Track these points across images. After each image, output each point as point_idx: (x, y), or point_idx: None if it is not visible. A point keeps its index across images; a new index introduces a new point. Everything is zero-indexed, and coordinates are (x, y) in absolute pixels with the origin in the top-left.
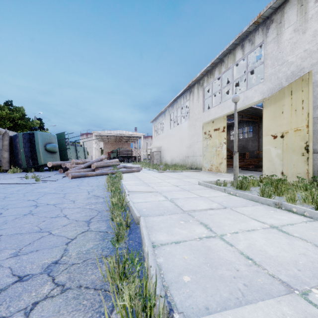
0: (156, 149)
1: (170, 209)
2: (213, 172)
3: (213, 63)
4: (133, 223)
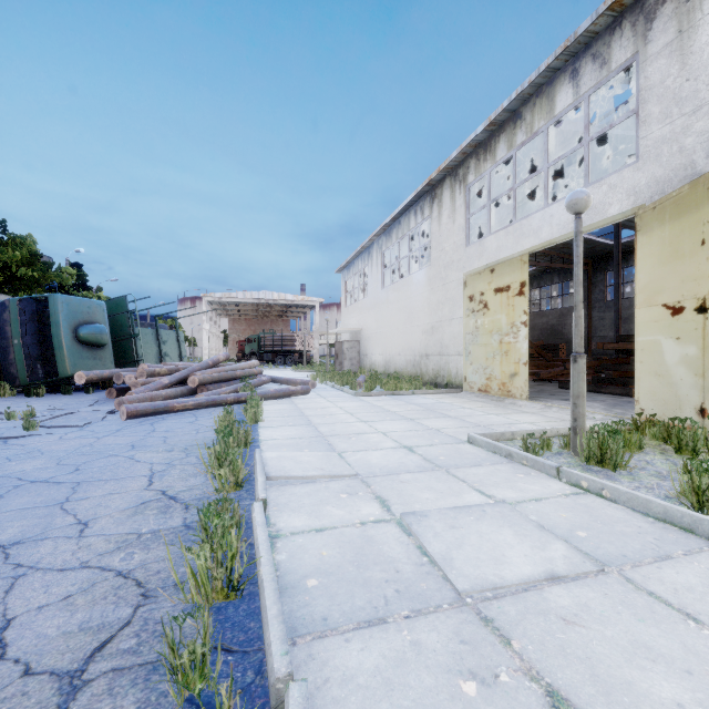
0: (349, 335)
1: (407, 581)
2: (494, 395)
3: (493, 124)
4: (262, 697)
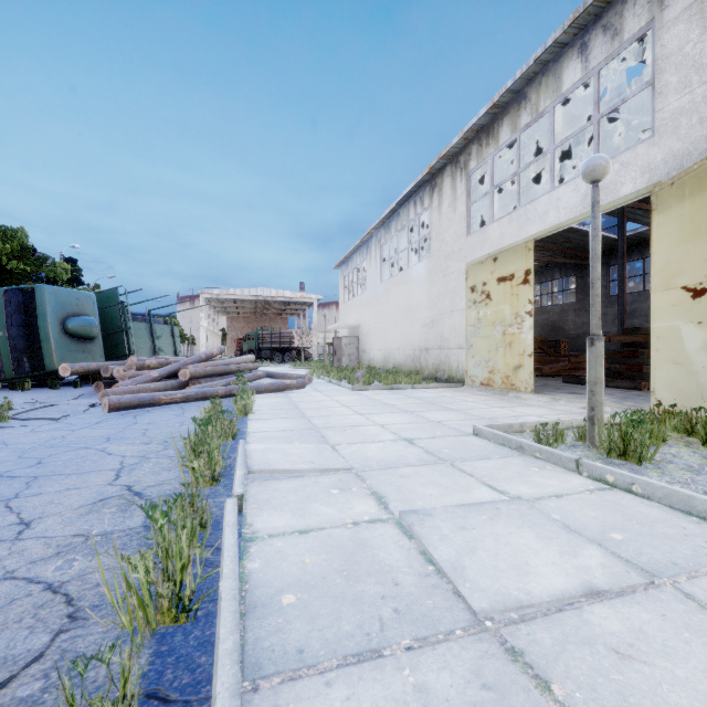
0: (347, 331)
1: (409, 597)
2: (497, 389)
3: (496, 106)
4: None
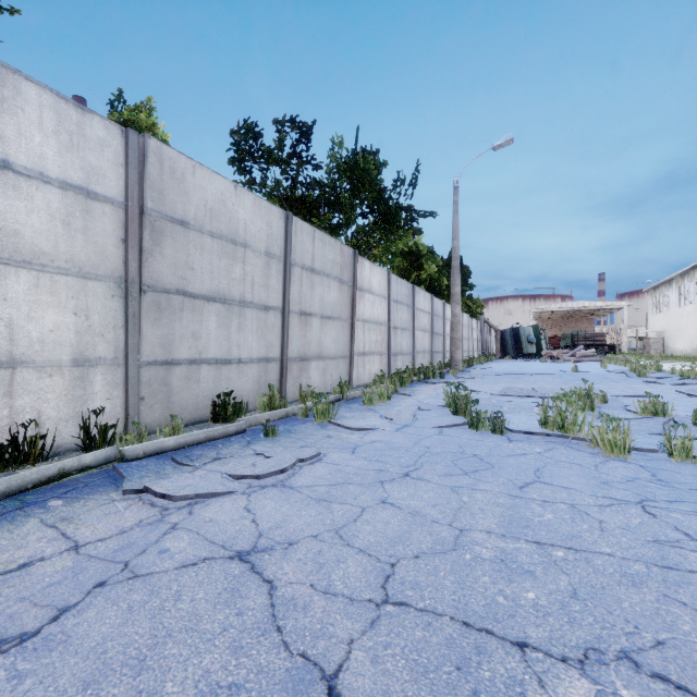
0: (654, 333)
1: None
2: None
3: None
4: None
